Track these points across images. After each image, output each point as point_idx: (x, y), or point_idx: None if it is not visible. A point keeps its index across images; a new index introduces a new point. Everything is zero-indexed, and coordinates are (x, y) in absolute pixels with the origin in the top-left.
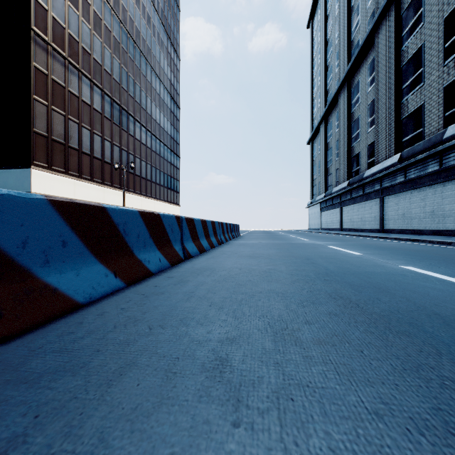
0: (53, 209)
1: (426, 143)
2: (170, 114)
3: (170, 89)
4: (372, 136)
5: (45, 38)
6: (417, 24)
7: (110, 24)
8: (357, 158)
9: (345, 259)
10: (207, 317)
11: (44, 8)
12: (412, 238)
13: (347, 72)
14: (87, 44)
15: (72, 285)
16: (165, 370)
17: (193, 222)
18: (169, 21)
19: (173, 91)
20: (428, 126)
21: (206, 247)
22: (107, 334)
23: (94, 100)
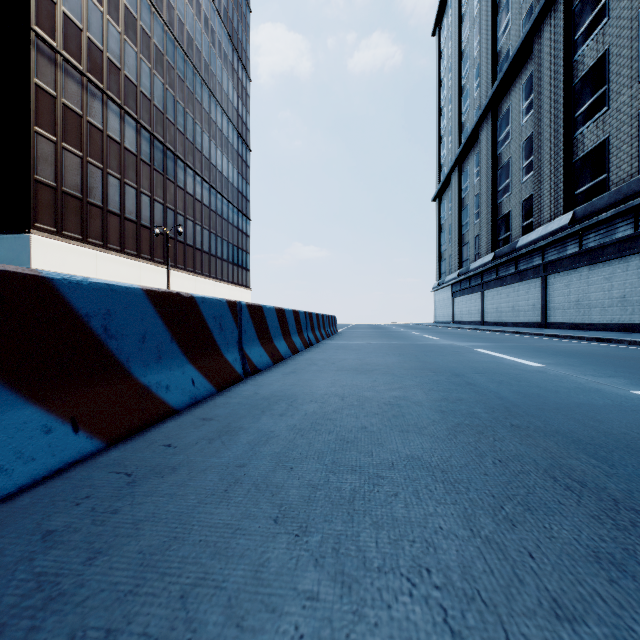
0: None
1: (613, 196)
2: (236, 159)
3: (238, 122)
4: (530, 187)
5: (53, 44)
6: (598, 21)
7: (149, 26)
8: (507, 220)
9: (520, 374)
10: (263, 579)
11: (51, 0)
12: (601, 337)
13: (492, 95)
14: (115, 54)
15: None
16: None
17: (261, 311)
18: (235, 25)
19: (242, 125)
20: (615, 171)
21: (284, 353)
22: None
23: (125, 136)
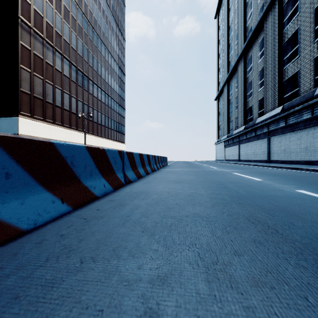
0: None
1: (301, 99)
2: (118, 79)
3: (118, 61)
4: (262, 94)
5: (29, 24)
6: (294, 13)
7: (75, 15)
8: (251, 110)
9: (249, 183)
10: (139, 246)
11: (28, 3)
12: (293, 167)
13: (243, 48)
14: (59, 29)
15: (16, 213)
16: None
17: (132, 155)
18: (117, 14)
19: (120, 63)
20: (302, 86)
21: (142, 174)
22: (35, 270)
23: (64, 69)
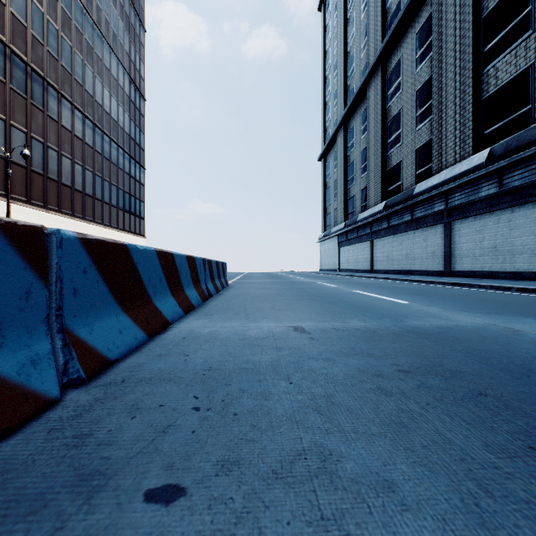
0: None
1: None
2: (128, 104)
3: (130, 67)
4: (425, 134)
5: None
6: None
7: None
8: (398, 171)
9: None
10: None
11: None
12: None
13: (383, 47)
14: None
15: None
16: None
17: None
18: None
19: (135, 72)
20: None
21: None
22: None
23: None
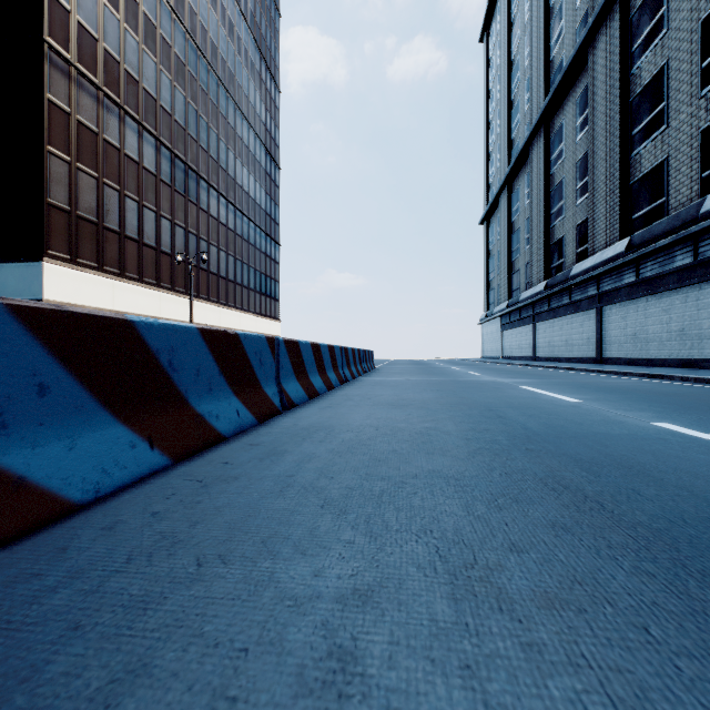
0: (17, 323)
1: (671, 222)
2: (264, 178)
3: (266, 138)
4: (584, 210)
5: (67, 56)
6: (657, 32)
7: (170, 35)
8: (560, 246)
9: (553, 409)
10: (316, 534)
11: (64, 9)
12: (653, 373)
13: (543, 109)
14: (133, 66)
15: (59, 468)
16: (212, 689)
17: (297, 347)
18: (263, 31)
19: (270, 141)
20: (674, 195)
21: (320, 389)
22: (108, 579)
23: (144, 154)
